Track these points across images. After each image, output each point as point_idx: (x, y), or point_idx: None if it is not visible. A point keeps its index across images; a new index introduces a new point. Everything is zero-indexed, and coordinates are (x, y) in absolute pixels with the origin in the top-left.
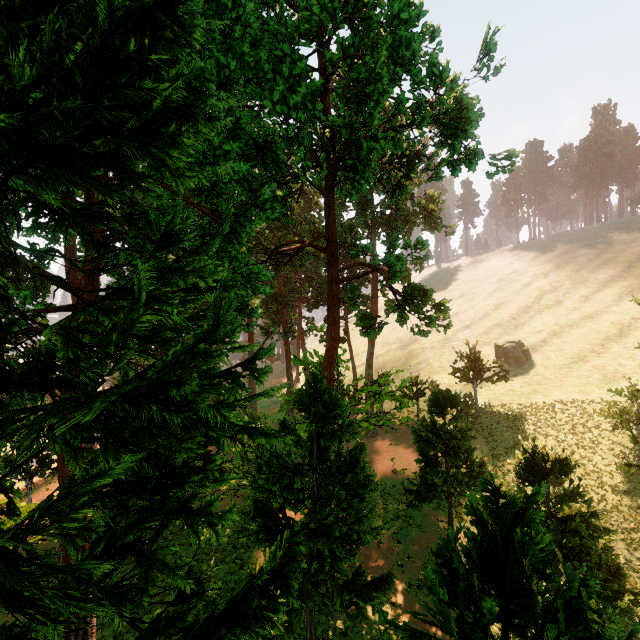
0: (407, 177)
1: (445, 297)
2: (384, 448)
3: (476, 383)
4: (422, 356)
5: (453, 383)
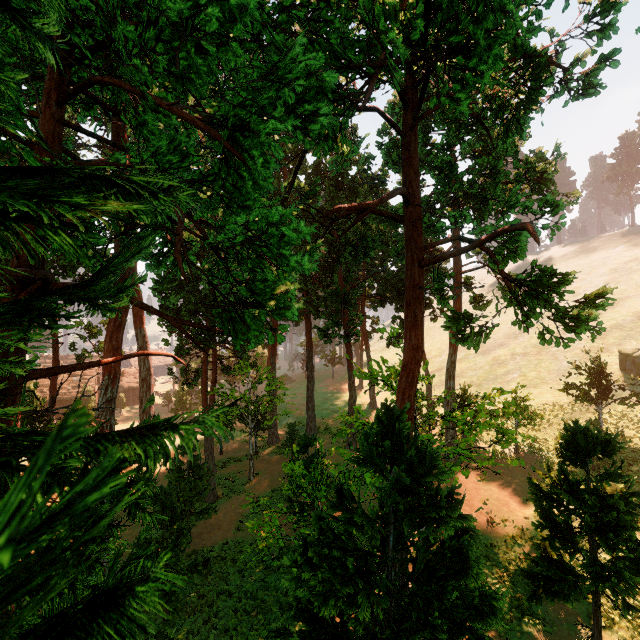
0: (531, 101)
1: (608, 283)
2: (472, 483)
3: (601, 405)
4: (512, 364)
5: (560, 400)
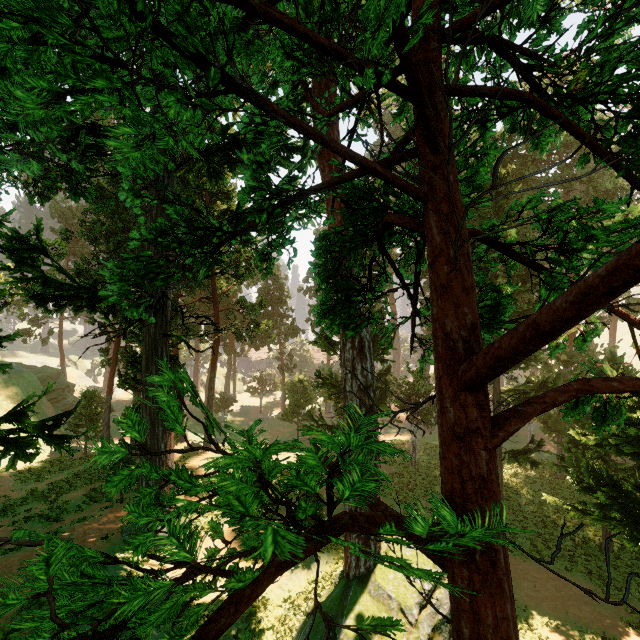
0: None
1: None
2: None
3: None
4: None
5: None
